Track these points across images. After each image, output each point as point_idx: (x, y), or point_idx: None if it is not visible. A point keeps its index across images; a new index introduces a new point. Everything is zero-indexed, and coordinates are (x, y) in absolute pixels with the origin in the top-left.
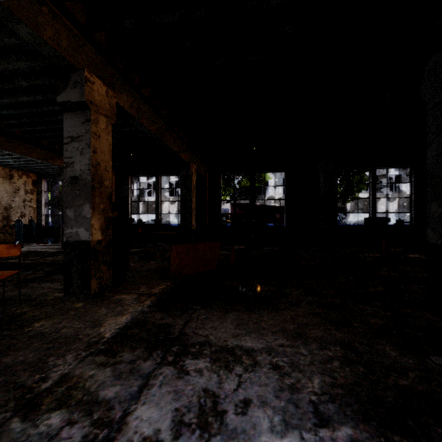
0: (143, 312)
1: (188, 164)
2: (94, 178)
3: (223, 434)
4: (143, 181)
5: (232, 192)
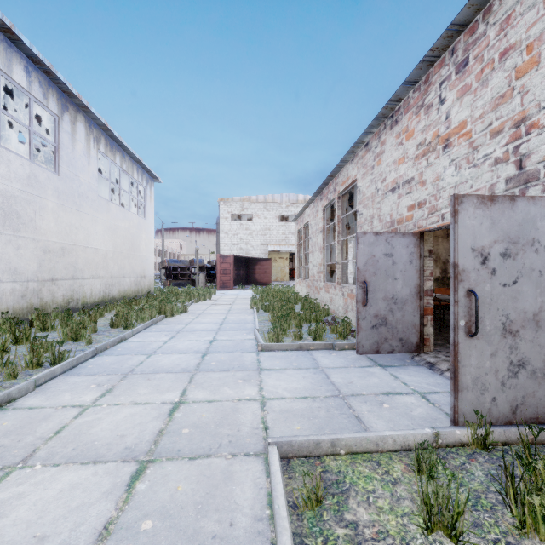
0: None
1: None
2: None
3: None
4: None
5: None
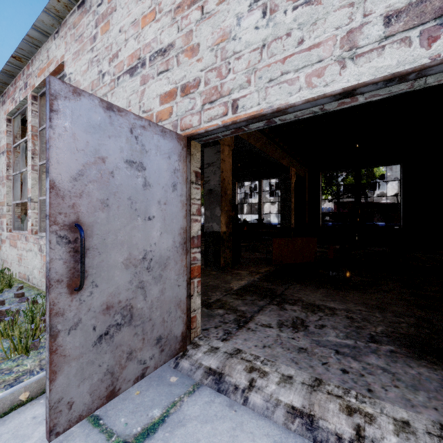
0: (254, 281)
1: (288, 168)
2: (222, 189)
3: (306, 332)
4: (245, 185)
5: (335, 190)
